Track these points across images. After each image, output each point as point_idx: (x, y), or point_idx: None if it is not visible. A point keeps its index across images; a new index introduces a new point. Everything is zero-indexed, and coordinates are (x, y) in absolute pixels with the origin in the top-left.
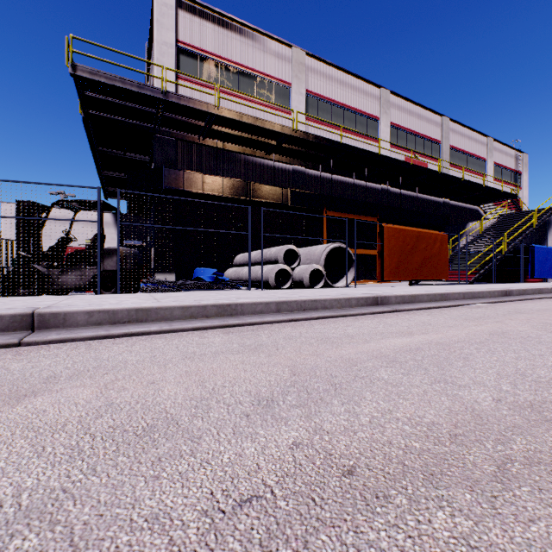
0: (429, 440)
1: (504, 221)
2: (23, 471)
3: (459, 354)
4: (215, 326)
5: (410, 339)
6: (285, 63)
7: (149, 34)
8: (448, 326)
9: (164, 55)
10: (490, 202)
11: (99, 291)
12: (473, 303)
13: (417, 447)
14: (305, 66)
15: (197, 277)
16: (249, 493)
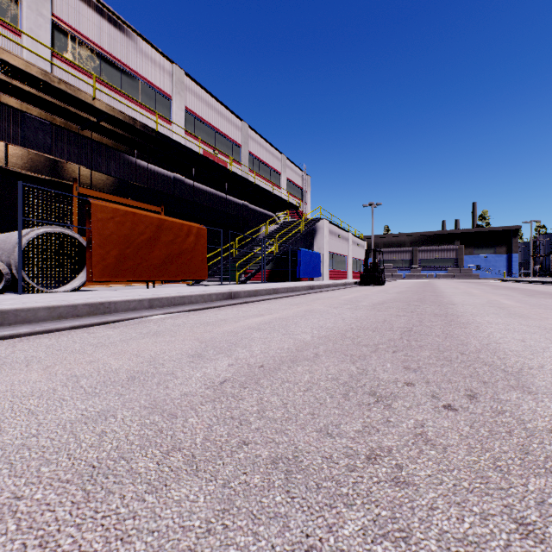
0: None
1: (284, 226)
2: None
3: None
4: None
5: None
6: None
7: None
8: None
9: None
10: (282, 210)
11: None
12: (147, 315)
13: None
14: None
15: None
16: None
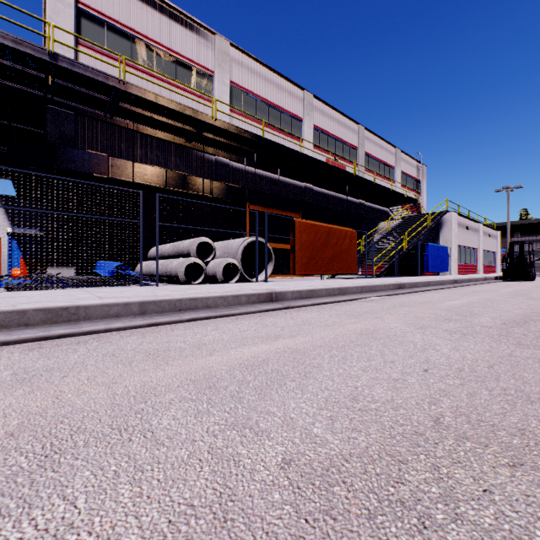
0: None
1: (406, 221)
2: None
3: (304, 368)
4: (24, 339)
5: (268, 346)
6: (207, 49)
7: None
8: (325, 325)
9: (59, 14)
10: (397, 205)
11: None
12: (368, 296)
13: None
14: (229, 57)
15: (93, 271)
16: None
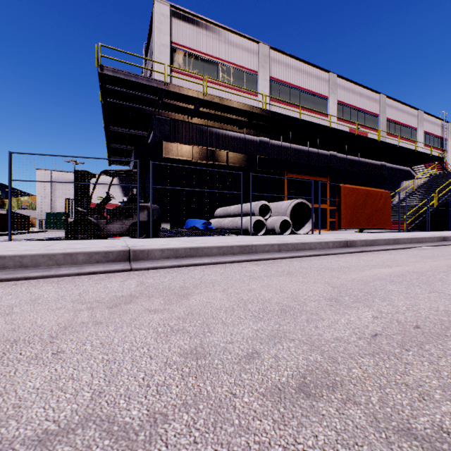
0: (450, 317)
1: (433, 180)
2: (244, 324)
3: (434, 278)
4: (244, 260)
5: (391, 269)
6: (253, 56)
7: (148, 37)
8: (412, 261)
9: (162, 54)
10: (420, 164)
11: (138, 236)
12: (420, 246)
13: (446, 319)
14: (269, 58)
15: (193, 226)
16: (373, 333)
